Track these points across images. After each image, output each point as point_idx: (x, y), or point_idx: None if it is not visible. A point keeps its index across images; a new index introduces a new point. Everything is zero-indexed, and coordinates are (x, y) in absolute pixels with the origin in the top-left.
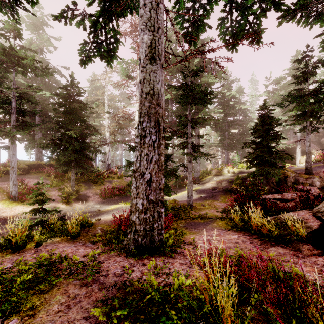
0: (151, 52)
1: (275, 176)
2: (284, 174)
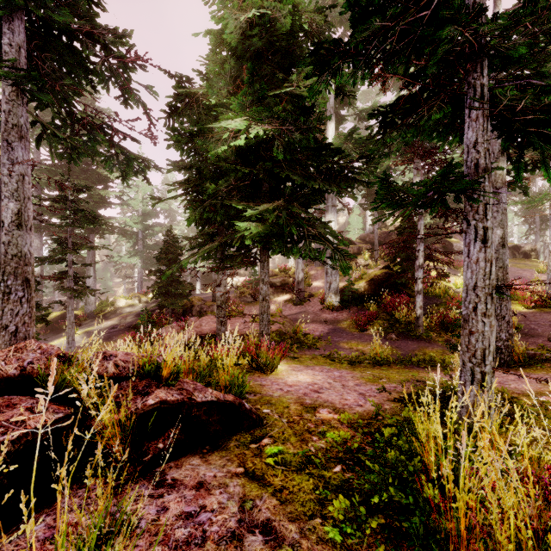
0: (18, 219)
1: (177, 307)
2: (192, 304)
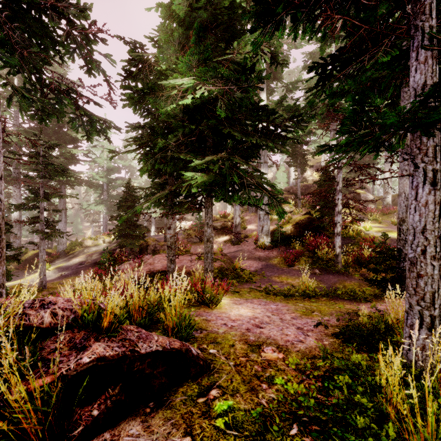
0: None
1: (135, 247)
2: (147, 244)
